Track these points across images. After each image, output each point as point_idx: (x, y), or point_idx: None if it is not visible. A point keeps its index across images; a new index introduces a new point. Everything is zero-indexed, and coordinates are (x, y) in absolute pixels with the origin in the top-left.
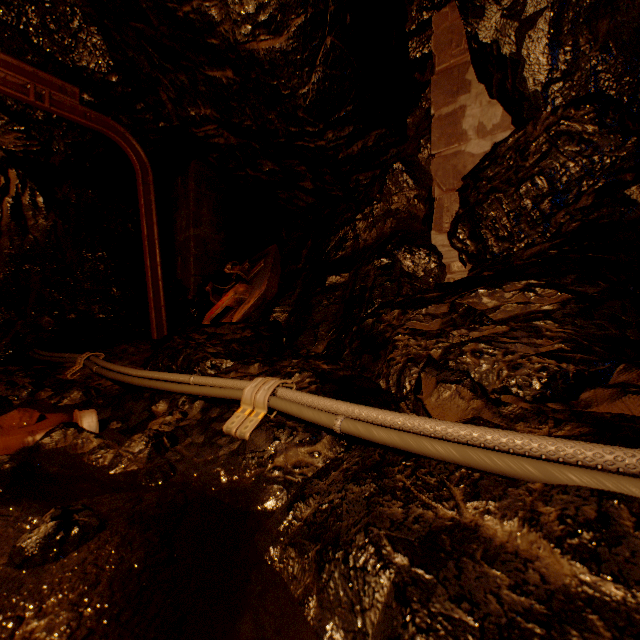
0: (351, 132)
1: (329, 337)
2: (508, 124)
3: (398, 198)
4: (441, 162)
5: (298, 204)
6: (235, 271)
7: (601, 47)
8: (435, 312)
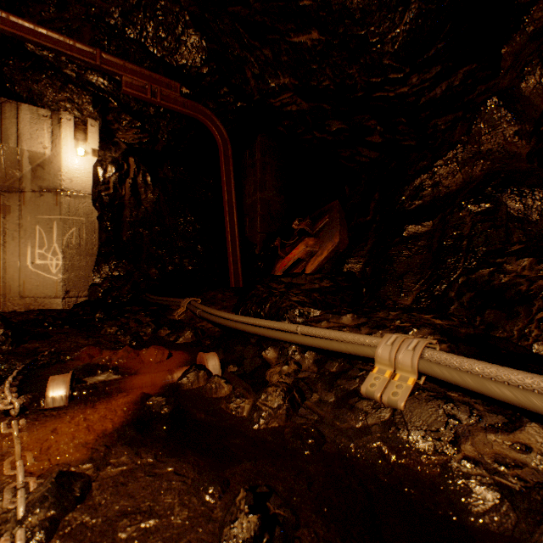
0: (438, 72)
1: (417, 288)
2: None
3: (491, 137)
4: None
5: (360, 160)
6: (302, 226)
7: None
8: None
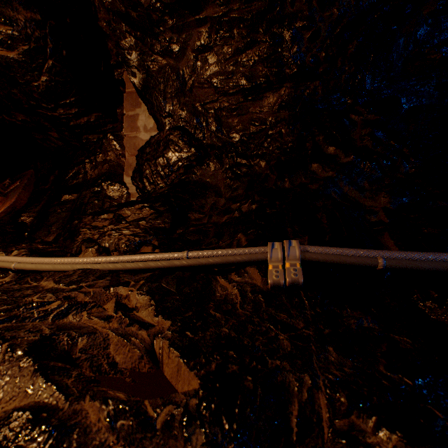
0: (77, 112)
1: (58, 232)
2: (156, 129)
3: (111, 153)
4: (129, 140)
5: (51, 144)
6: None
7: (181, 108)
8: (108, 217)
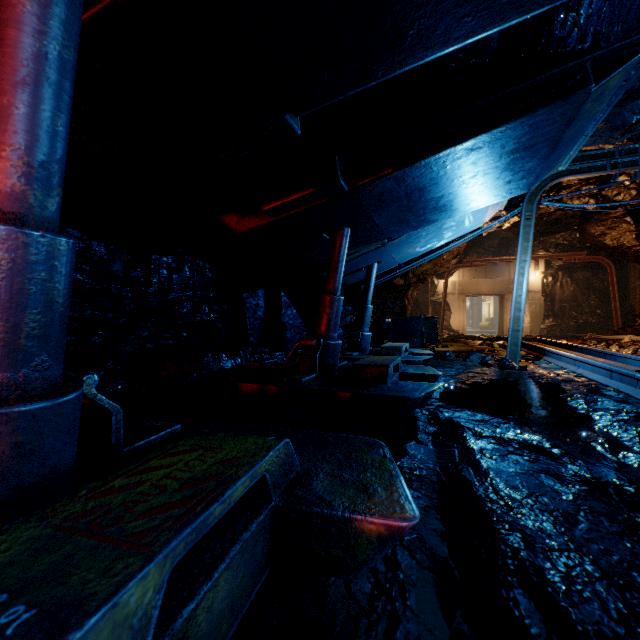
0: None
1: None
2: None
3: None
4: None
5: None
6: None
7: None
8: None
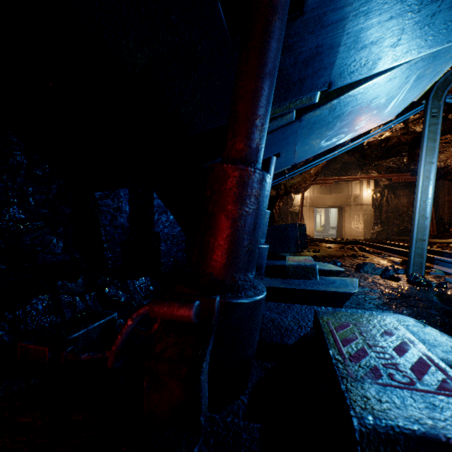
0: None
1: None
2: None
3: None
4: None
5: None
6: None
7: None
8: None
